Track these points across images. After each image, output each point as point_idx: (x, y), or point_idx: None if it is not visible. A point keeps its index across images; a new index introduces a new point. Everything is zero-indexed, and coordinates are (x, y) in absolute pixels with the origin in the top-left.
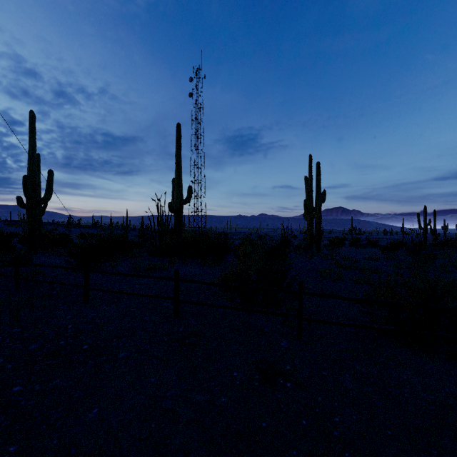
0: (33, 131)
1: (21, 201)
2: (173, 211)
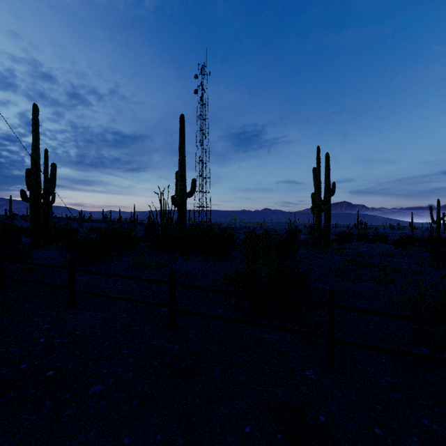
0: (37, 124)
1: (24, 194)
2: (176, 204)
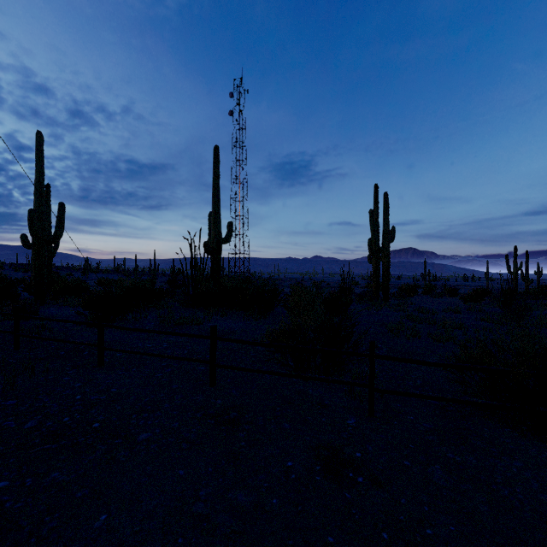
0: (41, 155)
1: (26, 240)
2: (209, 252)
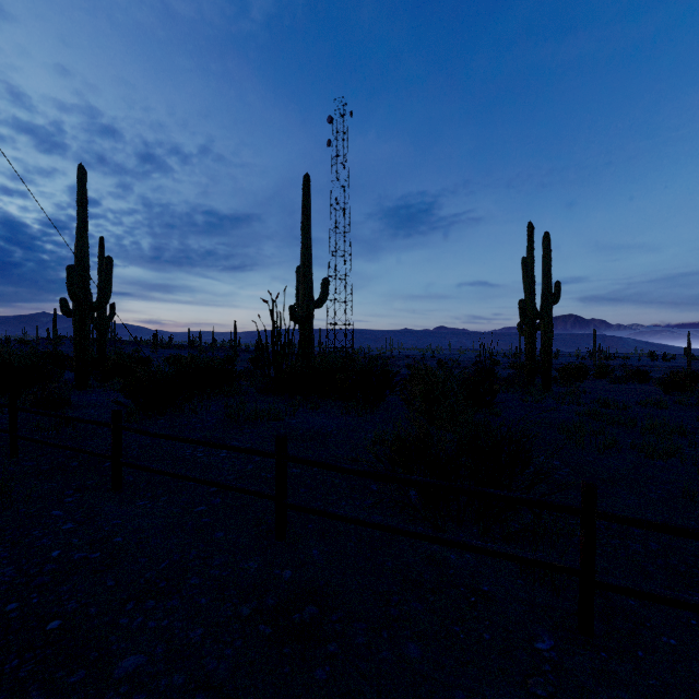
0: (84, 196)
1: (65, 305)
2: (297, 319)
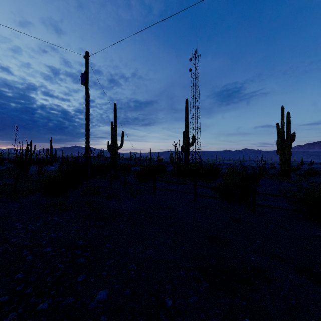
0: (116, 113)
1: (110, 147)
2: (183, 151)
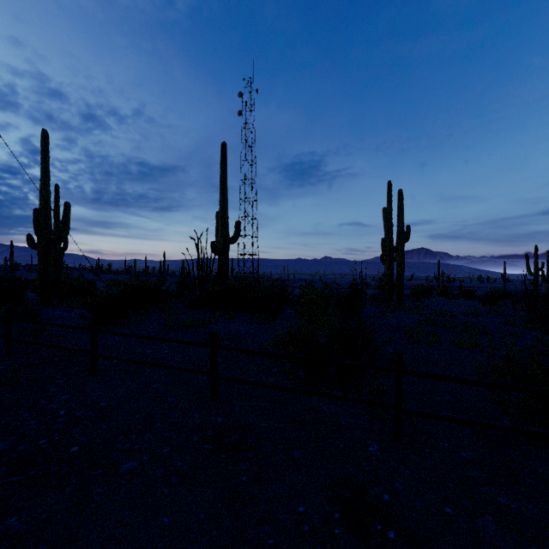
0: (46, 154)
1: (31, 240)
2: (216, 252)
